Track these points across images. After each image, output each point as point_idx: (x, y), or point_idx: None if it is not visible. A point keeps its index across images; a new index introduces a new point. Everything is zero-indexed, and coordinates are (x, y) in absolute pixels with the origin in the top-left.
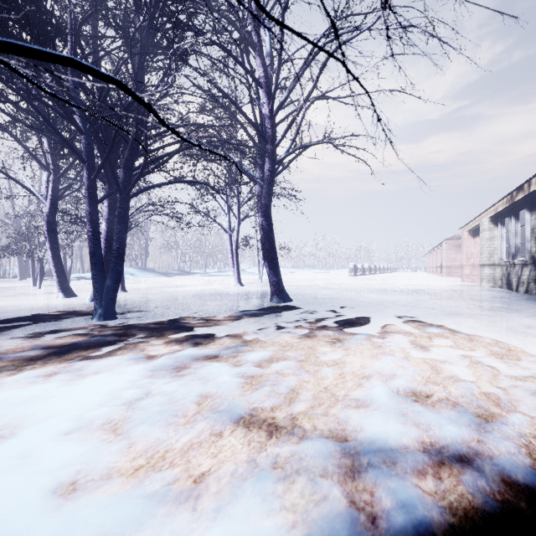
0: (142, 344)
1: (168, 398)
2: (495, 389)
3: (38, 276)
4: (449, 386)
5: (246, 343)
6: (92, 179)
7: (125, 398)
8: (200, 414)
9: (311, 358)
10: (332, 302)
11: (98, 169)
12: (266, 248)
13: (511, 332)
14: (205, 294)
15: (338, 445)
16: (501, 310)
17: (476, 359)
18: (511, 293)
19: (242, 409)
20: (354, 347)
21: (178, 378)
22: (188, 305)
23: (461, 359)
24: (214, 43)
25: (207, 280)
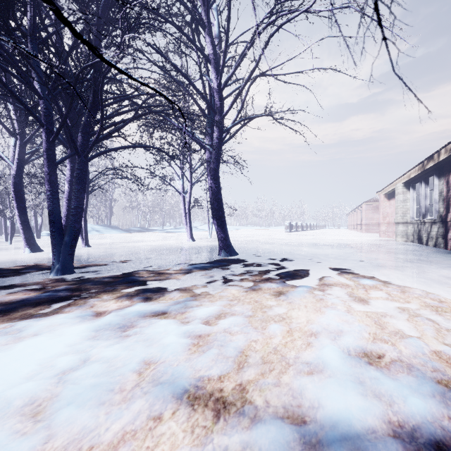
0: (93, 300)
1: (107, 366)
2: (444, 347)
3: (9, 233)
4: (397, 344)
5: (195, 298)
6: (50, 142)
7: (58, 367)
8: (140, 387)
9: (258, 314)
10: (272, 256)
11: (56, 132)
12: (215, 207)
13: (434, 282)
14: (161, 248)
15: (296, 430)
16: (419, 262)
17: (413, 312)
18: (422, 247)
19: (187, 379)
20: (298, 301)
21: (122, 340)
22: (144, 259)
23: (400, 312)
24: (167, 21)
25: (164, 236)
